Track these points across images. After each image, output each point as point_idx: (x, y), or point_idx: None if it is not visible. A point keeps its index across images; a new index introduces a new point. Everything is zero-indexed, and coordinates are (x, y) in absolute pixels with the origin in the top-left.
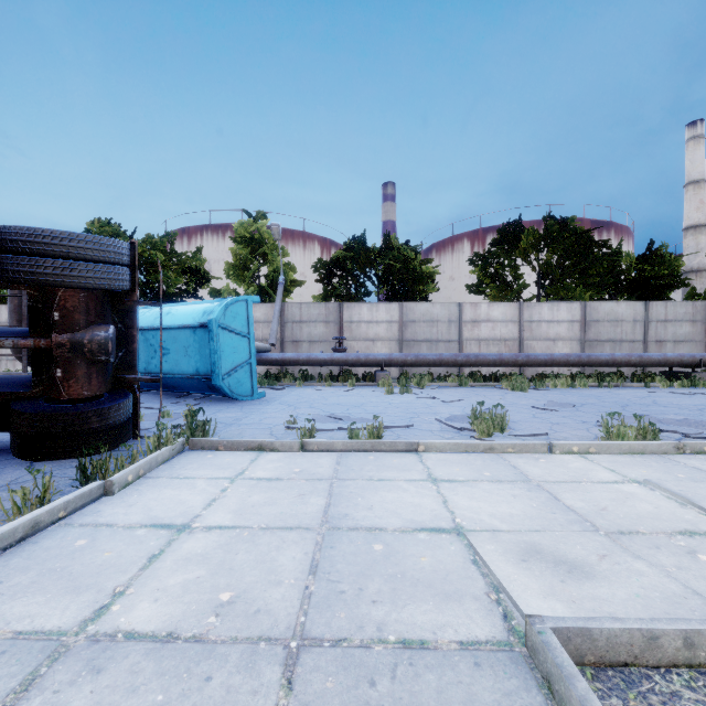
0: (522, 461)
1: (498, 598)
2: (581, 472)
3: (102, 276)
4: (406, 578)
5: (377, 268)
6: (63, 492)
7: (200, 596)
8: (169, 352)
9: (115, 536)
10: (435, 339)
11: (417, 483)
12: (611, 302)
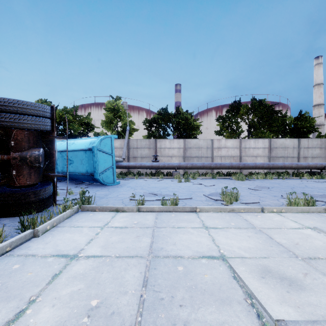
0: (249, 217)
1: (251, 302)
2: (280, 223)
3: (35, 123)
4: (198, 289)
5: (173, 123)
6: (12, 235)
7: (79, 302)
8: (73, 162)
9: (35, 262)
10: (200, 156)
11: (197, 229)
12: (283, 139)
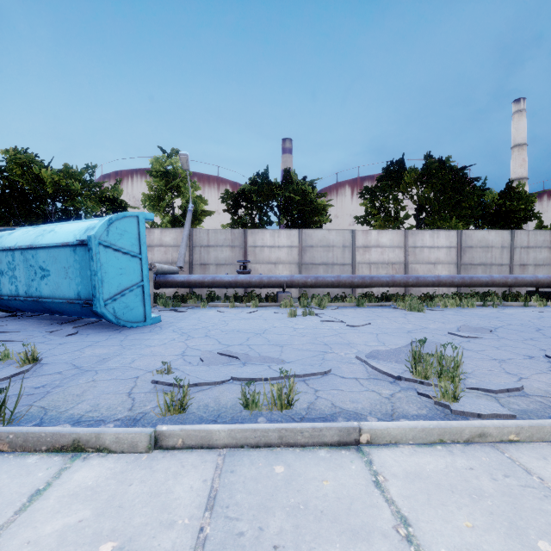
0: None
1: None
2: None
3: None
4: None
5: (279, 200)
6: None
7: None
8: (49, 273)
9: None
10: (331, 262)
11: None
12: (483, 231)
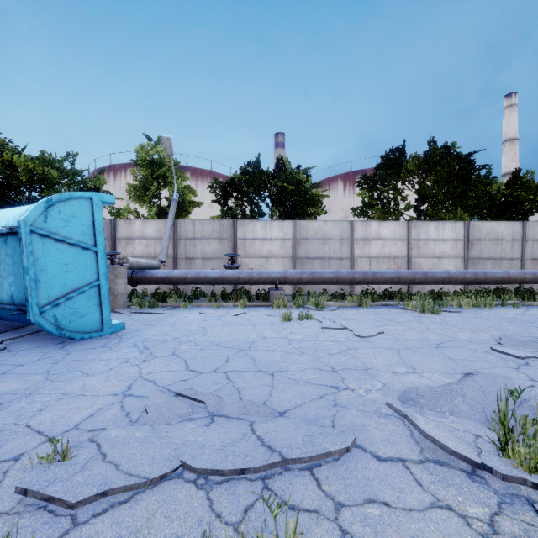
0: None
1: None
2: None
3: None
4: None
5: (271, 190)
6: None
7: None
8: None
9: None
10: (327, 256)
11: None
12: (492, 222)
